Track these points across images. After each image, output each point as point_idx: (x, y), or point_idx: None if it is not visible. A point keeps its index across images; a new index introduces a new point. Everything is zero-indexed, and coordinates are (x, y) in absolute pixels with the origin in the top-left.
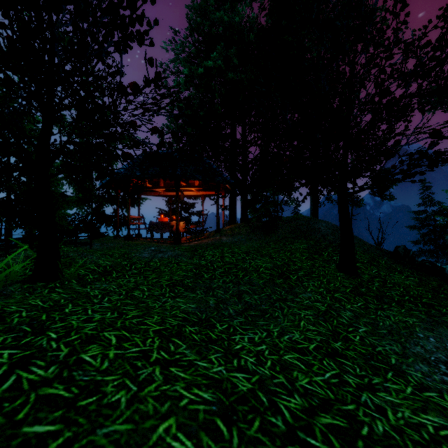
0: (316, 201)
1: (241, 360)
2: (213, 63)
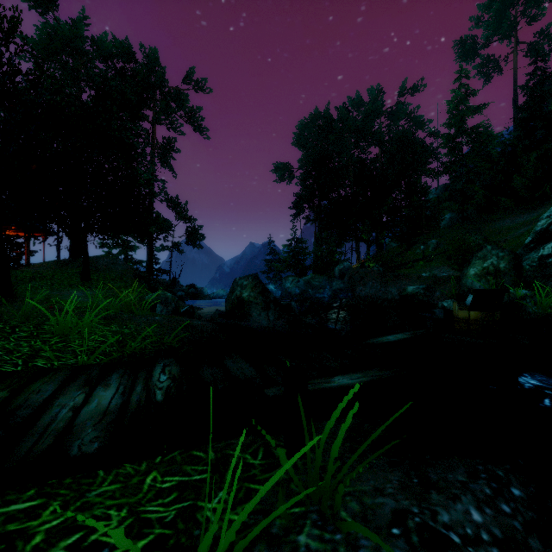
0: (151, 247)
1: None
2: None
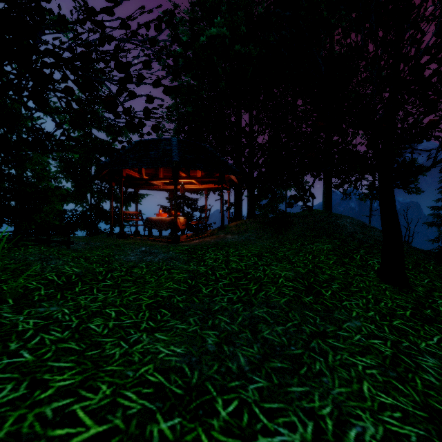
0: (330, 196)
1: None
2: (216, 30)
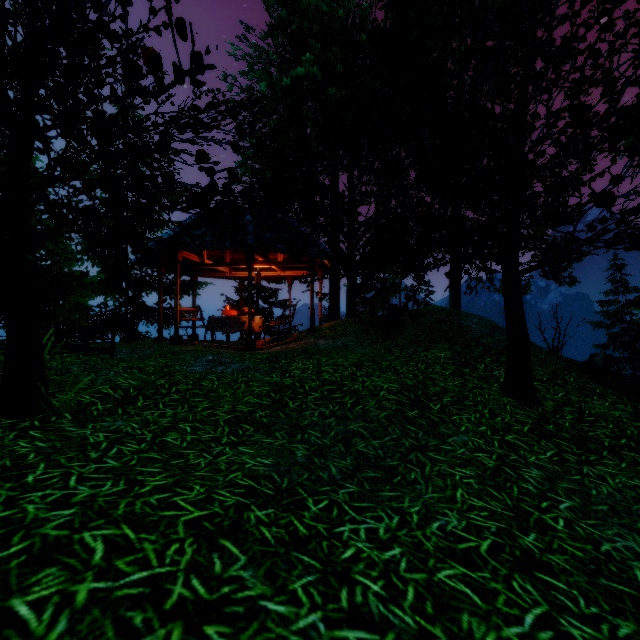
0: (458, 286)
1: (355, 591)
2: (304, 71)
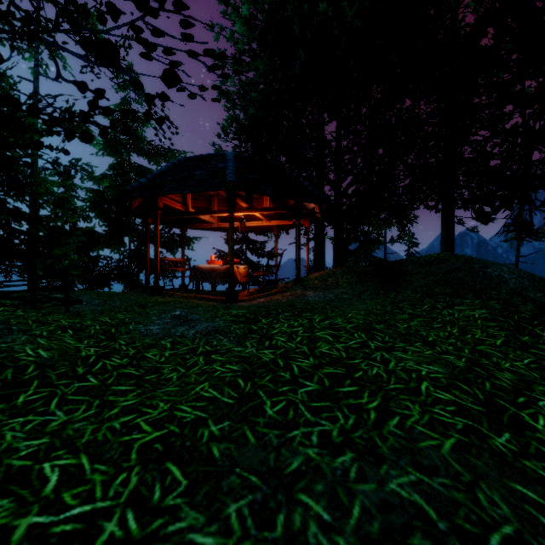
0: (452, 236)
1: None
2: None
